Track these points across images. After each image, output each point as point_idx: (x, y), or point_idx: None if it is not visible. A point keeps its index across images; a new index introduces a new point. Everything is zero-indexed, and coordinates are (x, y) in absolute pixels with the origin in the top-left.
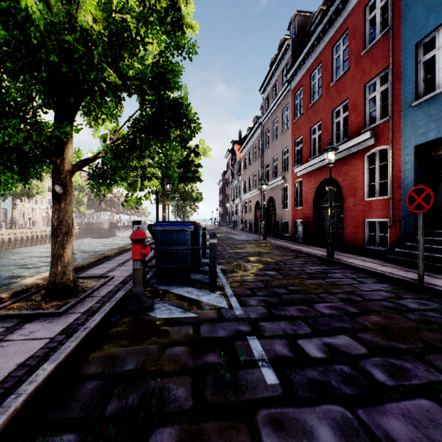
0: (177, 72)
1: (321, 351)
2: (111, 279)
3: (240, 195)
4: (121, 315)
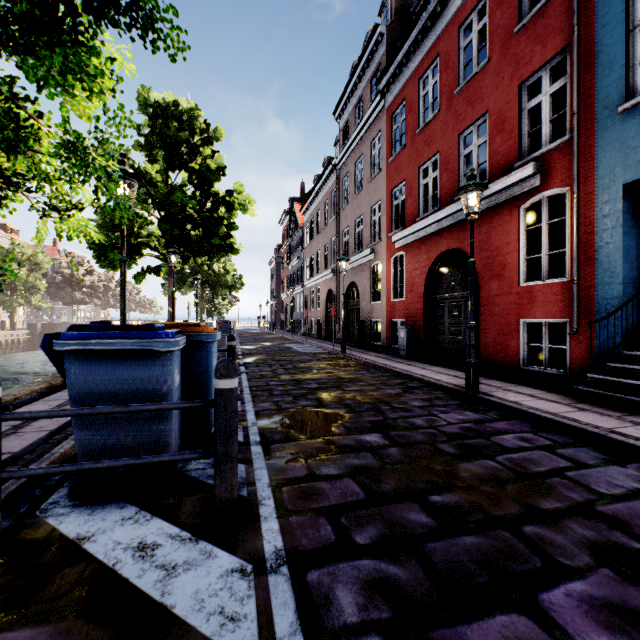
0: None
1: None
2: None
3: (303, 280)
4: None
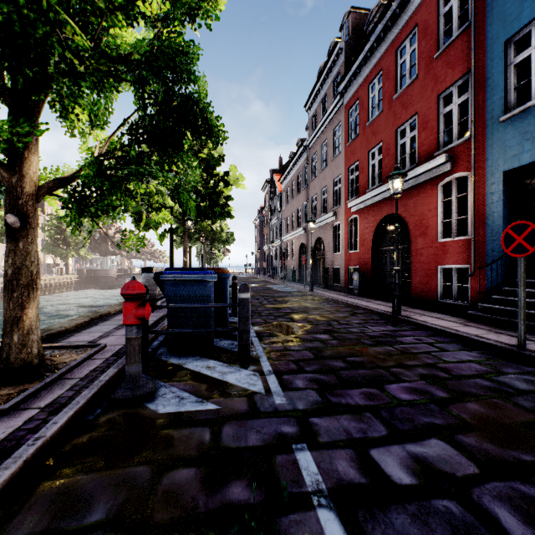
0: (191, 55)
1: (408, 470)
2: (101, 349)
3: (281, 235)
4: (105, 410)
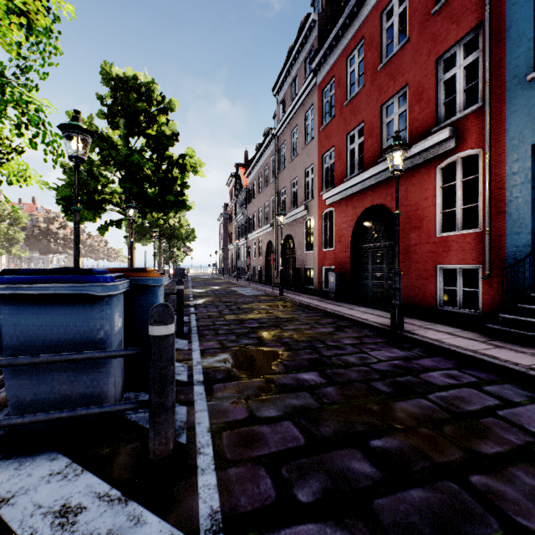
0: None
1: None
2: None
3: (247, 233)
4: None
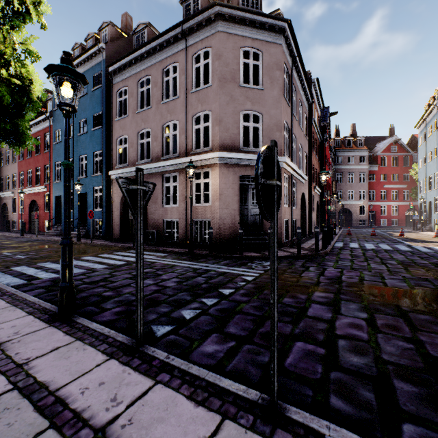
0: None
1: None
2: None
3: None
4: None
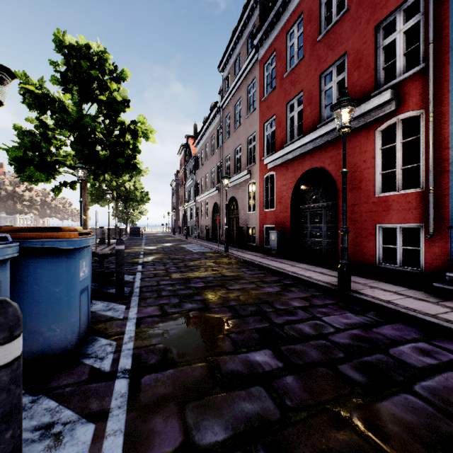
0: None
1: None
2: None
3: (195, 196)
4: None
